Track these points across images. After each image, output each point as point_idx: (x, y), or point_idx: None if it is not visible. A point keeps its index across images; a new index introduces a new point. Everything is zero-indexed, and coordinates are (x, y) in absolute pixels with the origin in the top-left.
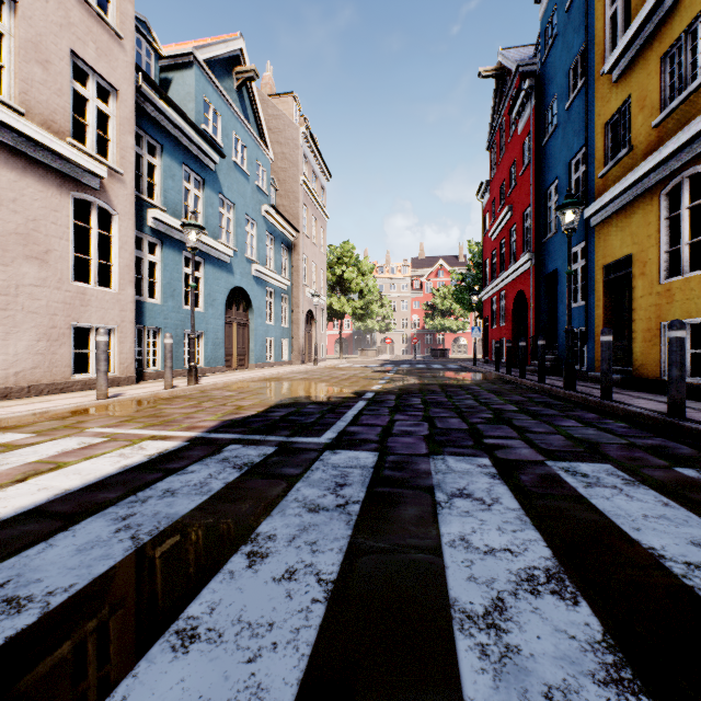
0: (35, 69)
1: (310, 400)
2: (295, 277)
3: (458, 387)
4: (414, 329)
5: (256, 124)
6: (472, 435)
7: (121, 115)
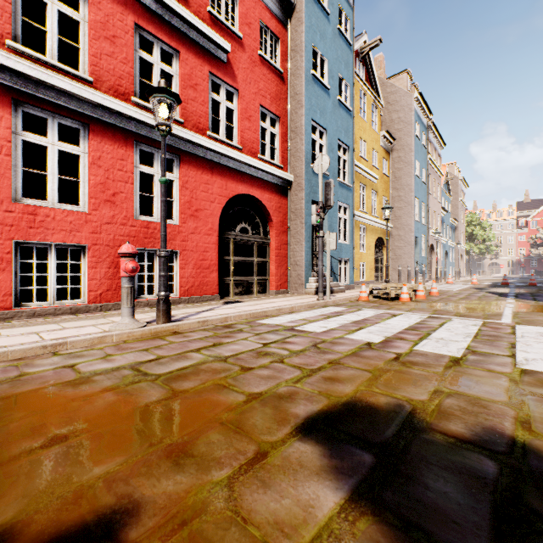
0: (436, 221)
1: (499, 282)
2: (456, 241)
3: (542, 282)
4: (521, 259)
5: (447, 189)
6: (539, 284)
7: (440, 220)
